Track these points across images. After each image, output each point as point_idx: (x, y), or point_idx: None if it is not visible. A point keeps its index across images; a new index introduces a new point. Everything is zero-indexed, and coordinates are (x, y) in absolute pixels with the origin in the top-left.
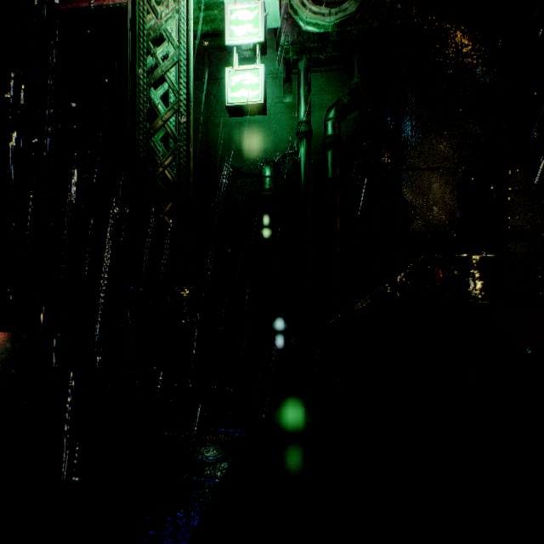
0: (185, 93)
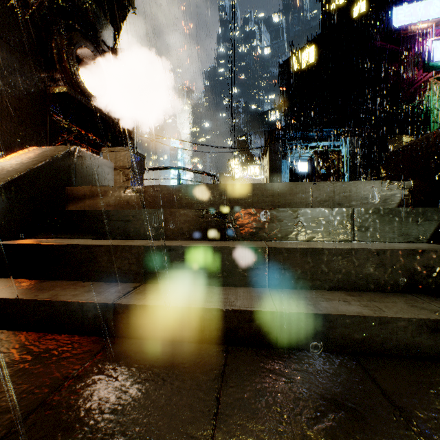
0: None
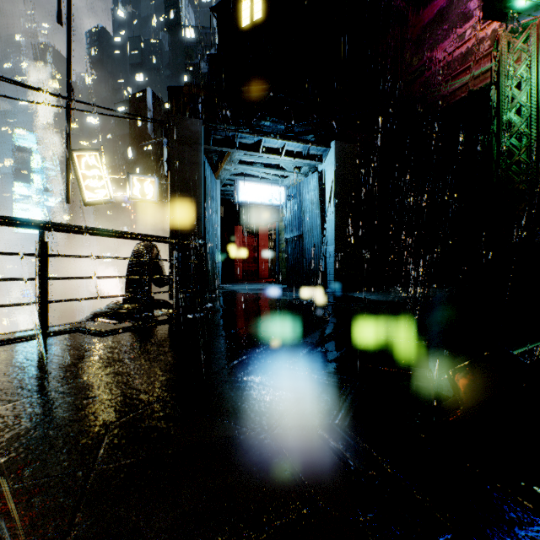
0: (535, 132)
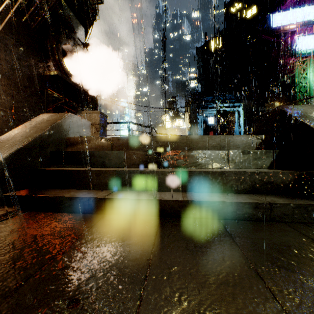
0: (308, 95)
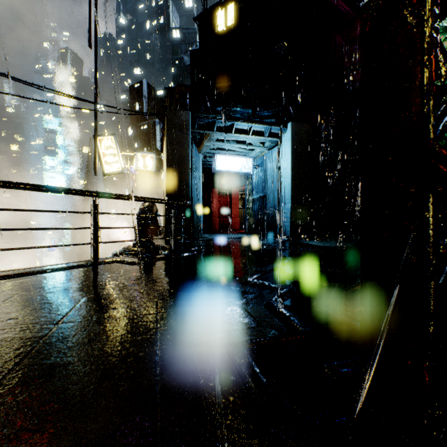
0: None
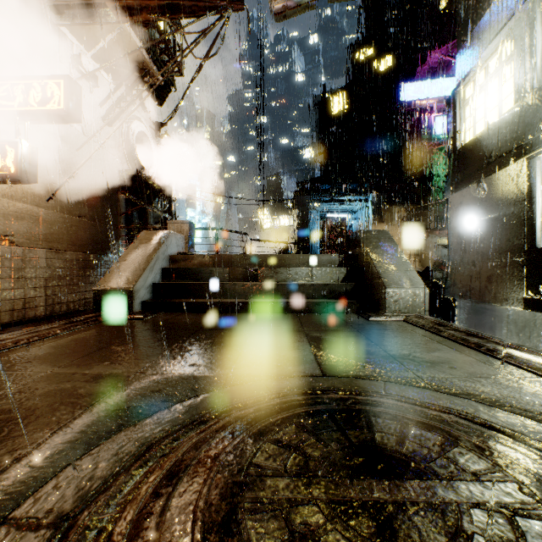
0: None
